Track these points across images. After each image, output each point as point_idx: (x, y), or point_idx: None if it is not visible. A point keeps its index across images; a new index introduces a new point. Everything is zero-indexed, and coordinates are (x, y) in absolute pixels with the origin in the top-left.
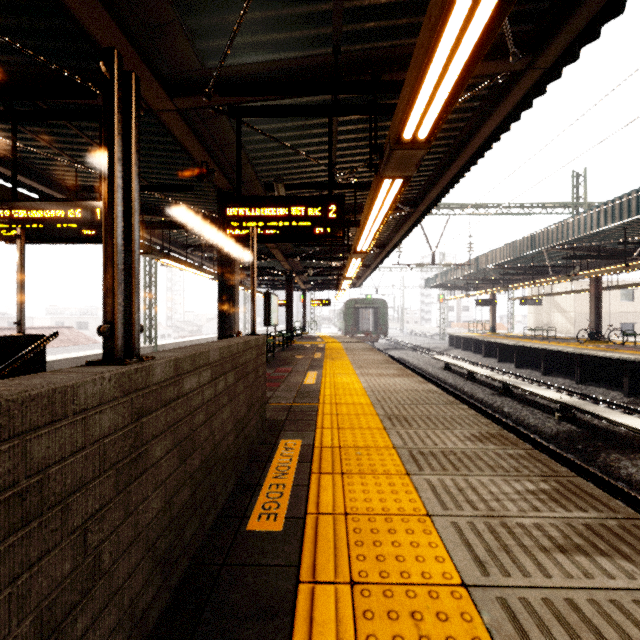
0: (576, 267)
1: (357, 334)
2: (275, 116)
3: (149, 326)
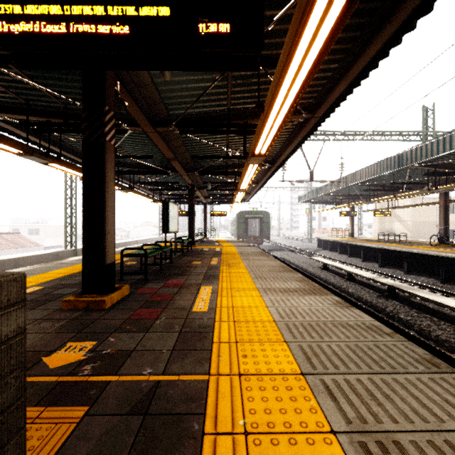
0: (429, 183)
1: (246, 238)
2: None
3: (70, 232)
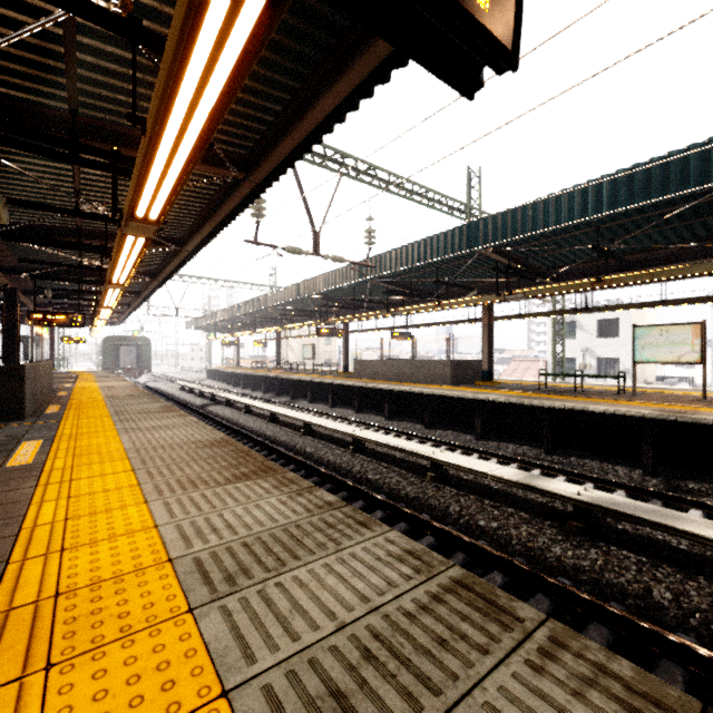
0: (267, 325)
1: (118, 370)
2: (53, 281)
3: None
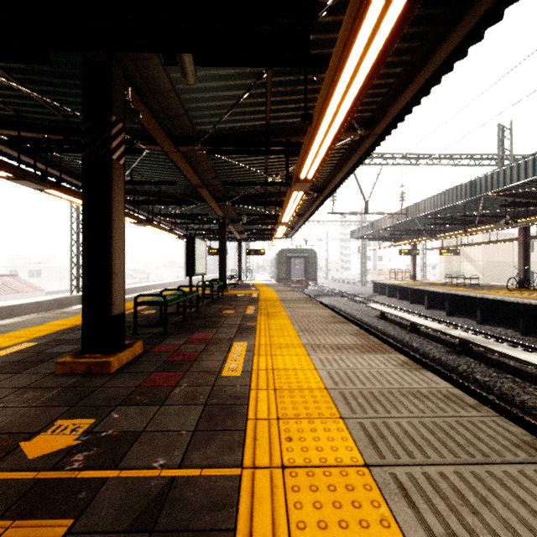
0: (506, 216)
1: (289, 281)
2: None
3: (77, 275)
